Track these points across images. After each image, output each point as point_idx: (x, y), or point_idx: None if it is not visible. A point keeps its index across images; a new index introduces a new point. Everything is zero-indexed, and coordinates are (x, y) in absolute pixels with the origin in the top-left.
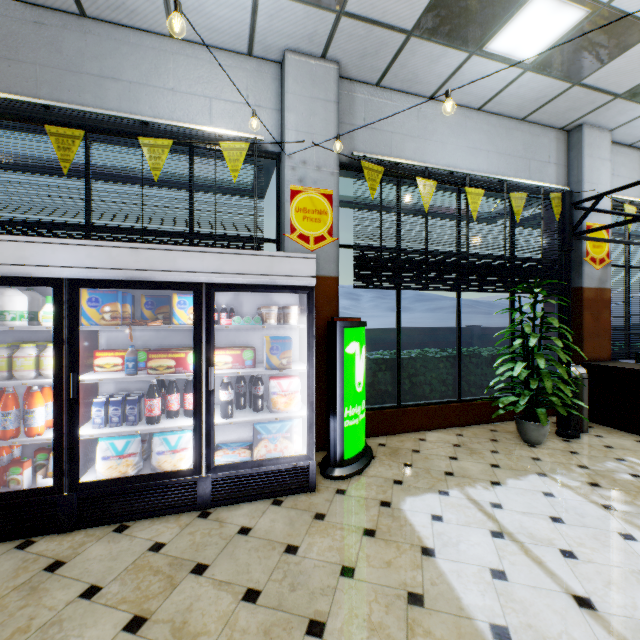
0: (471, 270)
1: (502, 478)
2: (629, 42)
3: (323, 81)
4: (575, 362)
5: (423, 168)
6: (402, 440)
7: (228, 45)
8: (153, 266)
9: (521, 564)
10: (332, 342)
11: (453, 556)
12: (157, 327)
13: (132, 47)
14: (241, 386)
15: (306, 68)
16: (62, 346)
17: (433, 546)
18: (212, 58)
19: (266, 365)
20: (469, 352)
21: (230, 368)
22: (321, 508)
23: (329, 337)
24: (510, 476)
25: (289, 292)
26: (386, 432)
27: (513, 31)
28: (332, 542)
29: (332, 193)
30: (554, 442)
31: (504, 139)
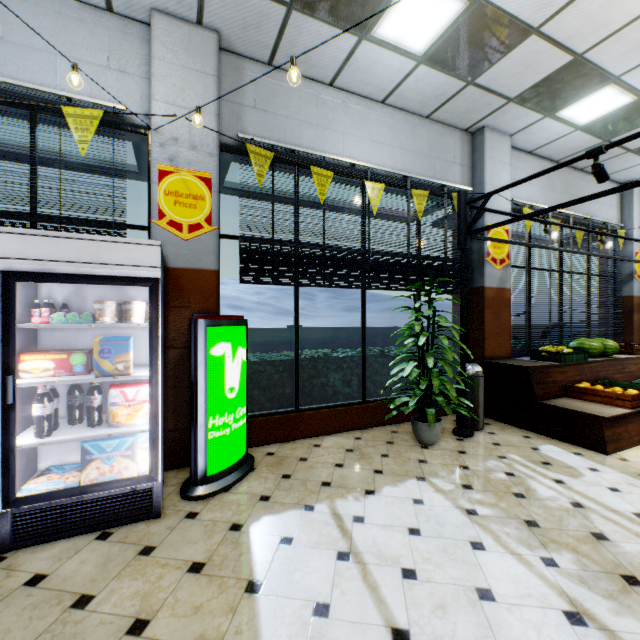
0: (373, 267)
1: (379, 486)
2: (511, 43)
3: (200, 50)
4: (478, 360)
5: (323, 158)
6: (295, 447)
7: None
8: None
9: (353, 593)
10: (193, 343)
11: (280, 590)
12: None
13: None
14: (74, 397)
15: (178, 33)
16: None
17: (264, 579)
18: (59, 8)
19: (95, 371)
20: (377, 352)
21: (52, 376)
22: (155, 539)
23: (191, 337)
24: (388, 483)
25: (125, 284)
26: (281, 439)
27: (397, 16)
28: (142, 585)
29: (211, 177)
30: (448, 442)
31: (409, 135)
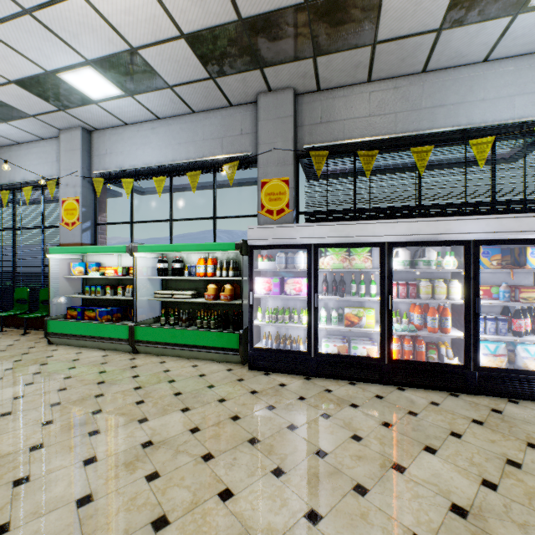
0: None
1: None
2: None
3: None
4: None
5: None
6: None
7: (534, 49)
8: (531, 228)
9: None
10: None
11: None
12: (530, 270)
13: (453, 80)
14: None
15: None
16: (469, 281)
17: None
18: (515, 65)
19: None
20: None
21: None
22: None
23: None
24: None
25: None
26: None
27: None
28: None
29: None
30: None
31: None
